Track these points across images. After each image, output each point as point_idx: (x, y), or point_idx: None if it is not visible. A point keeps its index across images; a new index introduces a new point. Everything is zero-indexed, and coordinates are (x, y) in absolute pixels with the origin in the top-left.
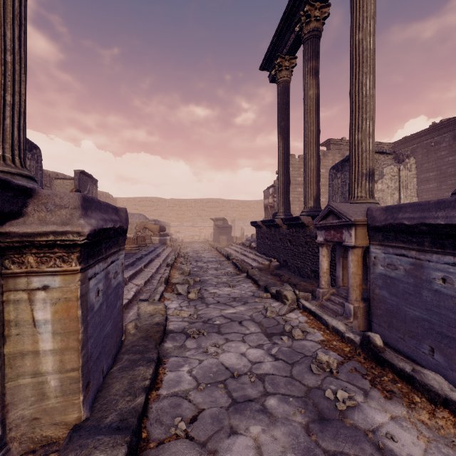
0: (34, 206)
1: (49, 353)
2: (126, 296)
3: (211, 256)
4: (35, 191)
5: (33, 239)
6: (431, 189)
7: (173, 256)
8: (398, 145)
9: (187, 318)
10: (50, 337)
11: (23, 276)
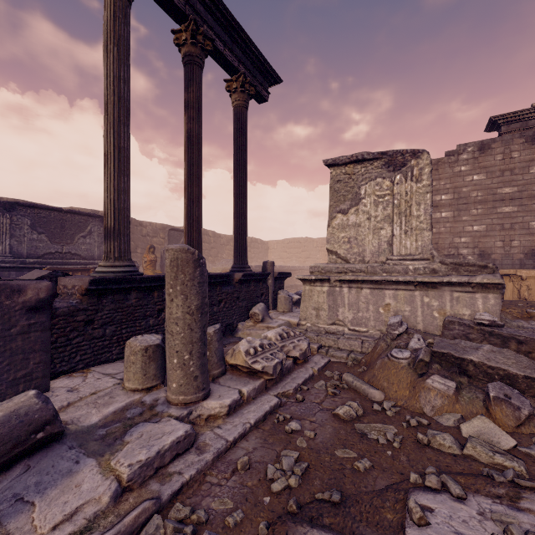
0: None
1: None
2: None
3: None
4: None
5: None
6: None
7: None
8: None
9: None
10: None
11: None
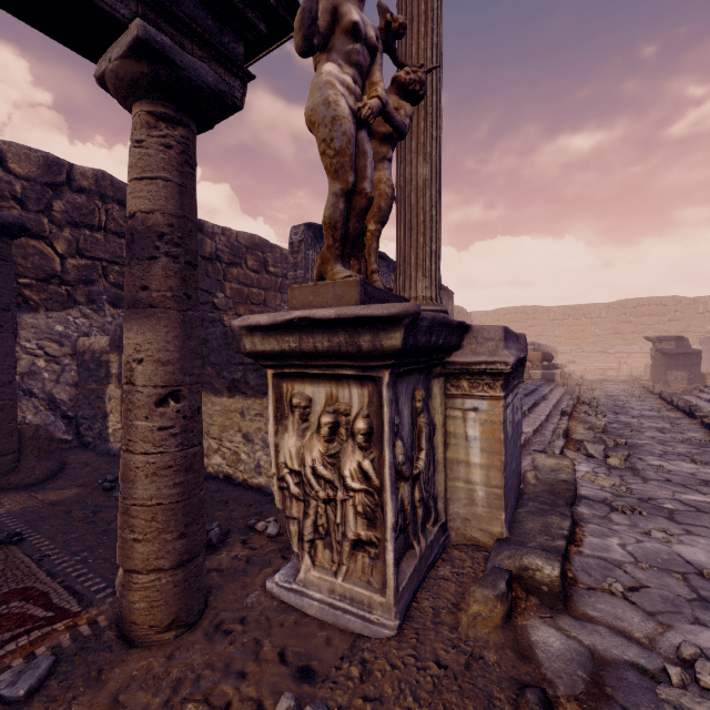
0: (467, 340)
1: (477, 466)
2: None
3: (647, 407)
4: (470, 327)
5: (469, 367)
6: None
7: (570, 401)
8: None
9: (607, 488)
10: (479, 452)
11: (459, 397)
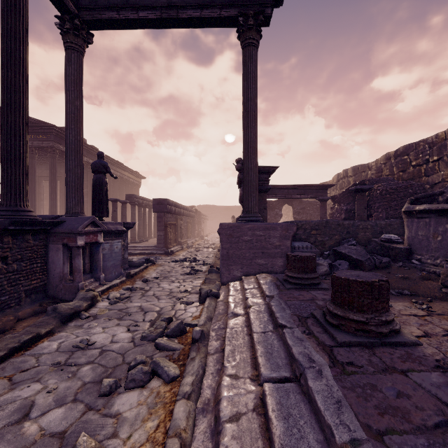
0: None
1: None
2: (234, 297)
3: None
4: None
5: None
6: None
7: None
8: None
9: (185, 299)
10: None
11: None
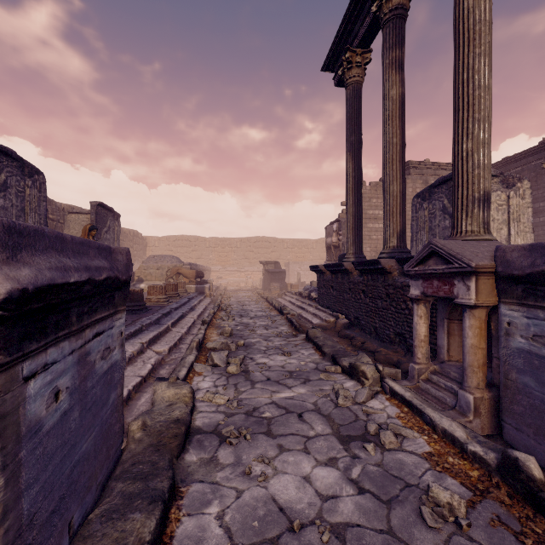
0: None
1: None
2: (139, 371)
3: (259, 309)
4: None
5: None
6: (541, 223)
7: (211, 310)
8: (497, 168)
9: (222, 407)
10: None
11: None
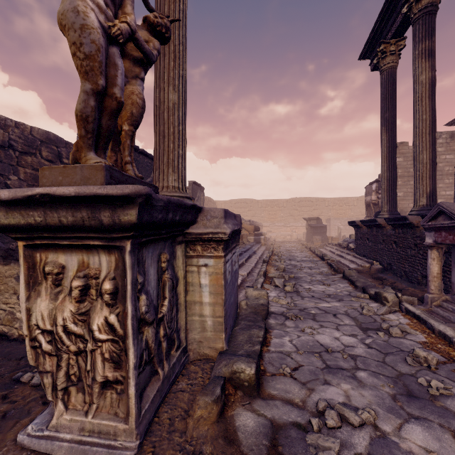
0: (201, 217)
1: (207, 304)
2: None
3: (304, 255)
4: (202, 209)
5: (201, 236)
6: None
7: (268, 254)
8: None
9: (284, 305)
10: (208, 295)
11: (195, 257)
